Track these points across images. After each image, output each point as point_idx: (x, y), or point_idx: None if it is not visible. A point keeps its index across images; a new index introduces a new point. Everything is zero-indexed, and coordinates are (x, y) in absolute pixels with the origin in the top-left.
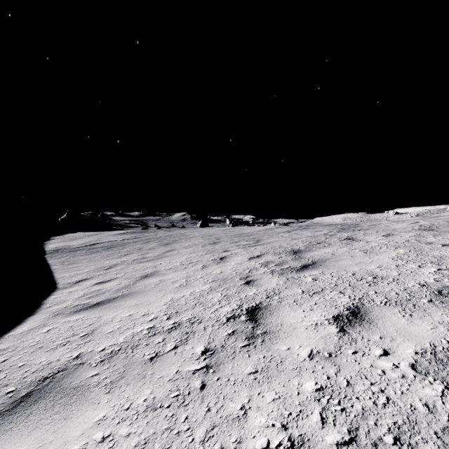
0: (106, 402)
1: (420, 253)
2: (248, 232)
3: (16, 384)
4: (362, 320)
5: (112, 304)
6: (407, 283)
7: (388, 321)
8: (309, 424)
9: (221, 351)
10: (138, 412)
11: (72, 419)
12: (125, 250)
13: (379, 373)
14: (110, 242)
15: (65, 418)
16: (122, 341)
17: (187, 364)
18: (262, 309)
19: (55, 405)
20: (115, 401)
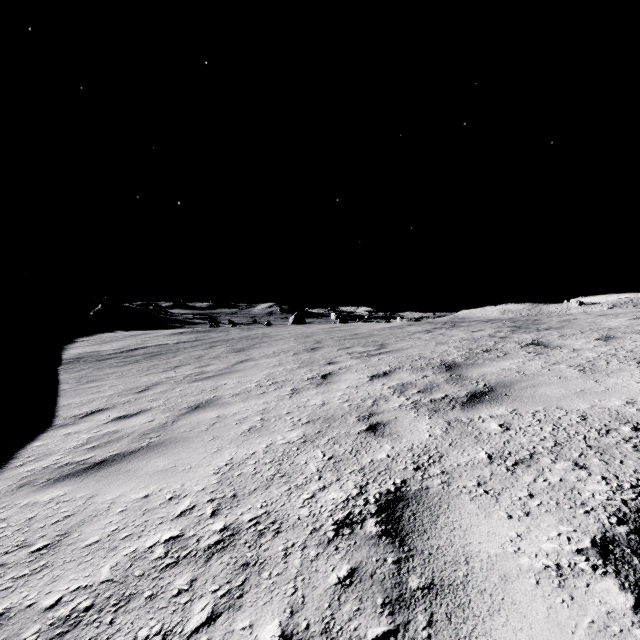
0: None
1: None
2: (365, 332)
3: None
4: None
5: (124, 465)
6: None
7: None
8: None
9: None
10: None
11: None
12: (176, 360)
13: None
14: (158, 346)
15: None
16: (104, 577)
17: None
18: (410, 500)
19: None
20: None
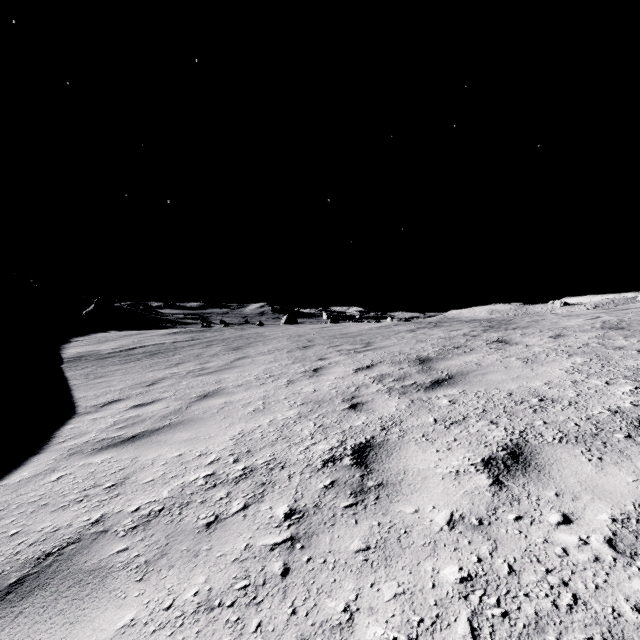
0: (136, 596)
1: (607, 363)
2: (354, 331)
3: (3, 563)
4: (526, 466)
5: (154, 437)
6: (591, 408)
7: (566, 468)
8: (452, 638)
9: (314, 514)
10: (184, 614)
11: (83, 625)
12: (176, 358)
13: (559, 553)
14: (156, 345)
15: (72, 622)
16: (166, 496)
17: (262, 534)
18: (375, 447)
19: (59, 600)
20: (150, 595)
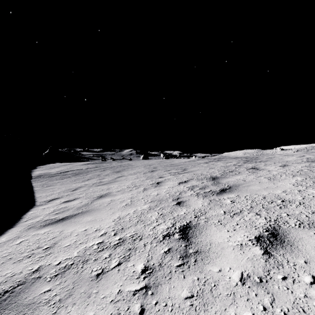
0: None
1: None
2: (177, 163)
3: None
4: (282, 242)
5: (73, 219)
6: (313, 206)
7: (307, 244)
8: None
9: (158, 270)
10: None
11: None
12: (88, 176)
13: None
14: (78, 170)
15: None
16: (75, 255)
17: (128, 283)
18: (192, 227)
19: None
20: None
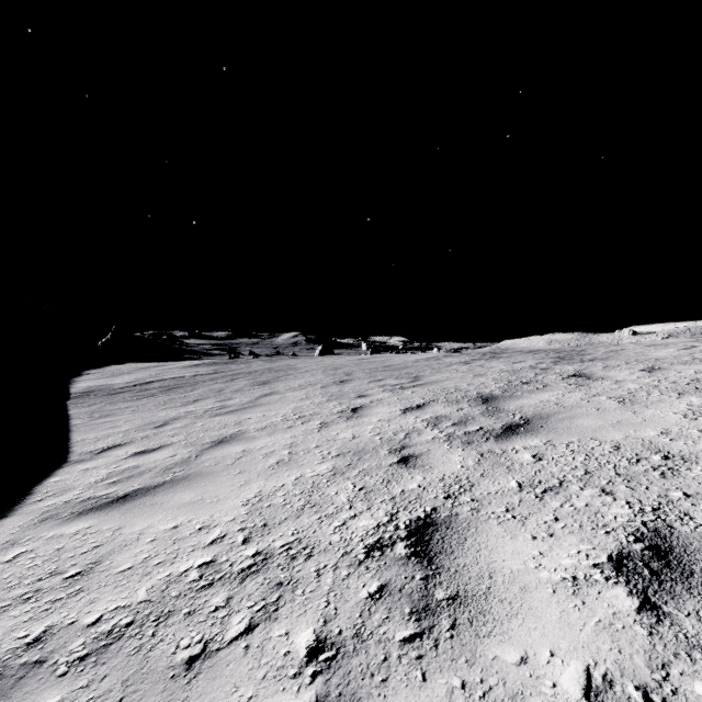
0: None
1: None
2: (399, 363)
3: None
4: (687, 574)
5: (149, 498)
6: None
7: None
8: None
9: (353, 653)
10: None
11: None
12: (195, 393)
13: None
14: (174, 379)
15: None
16: (142, 598)
17: (270, 692)
18: (439, 526)
19: None
20: None
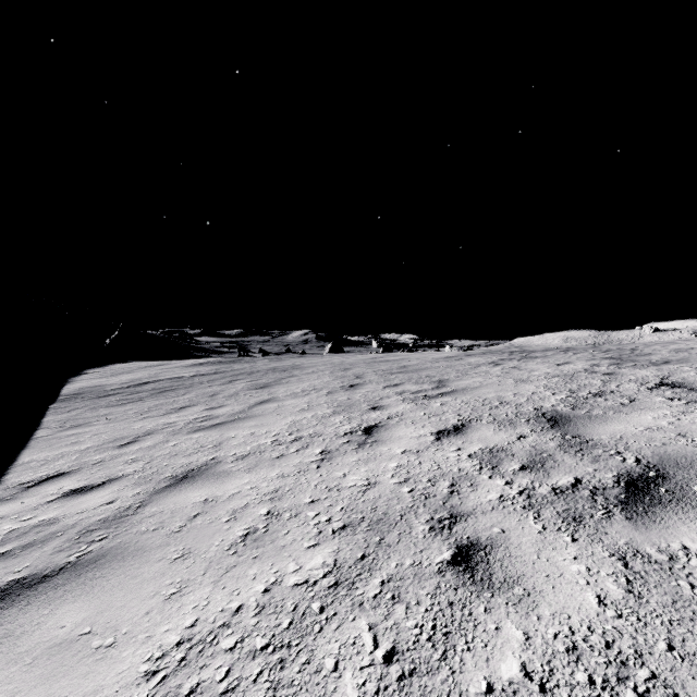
0: None
1: None
2: (416, 364)
3: None
4: None
5: (12, 614)
6: None
7: None
8: None
9: None
10: None
11: None
12: (185, 398)
13: None
14: (171, 380)
15: None
16: None
17: None
18: None
19: None
20: None
